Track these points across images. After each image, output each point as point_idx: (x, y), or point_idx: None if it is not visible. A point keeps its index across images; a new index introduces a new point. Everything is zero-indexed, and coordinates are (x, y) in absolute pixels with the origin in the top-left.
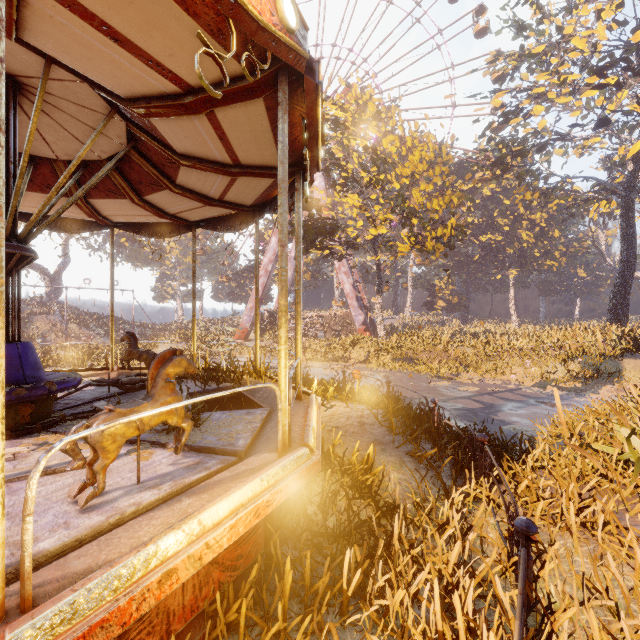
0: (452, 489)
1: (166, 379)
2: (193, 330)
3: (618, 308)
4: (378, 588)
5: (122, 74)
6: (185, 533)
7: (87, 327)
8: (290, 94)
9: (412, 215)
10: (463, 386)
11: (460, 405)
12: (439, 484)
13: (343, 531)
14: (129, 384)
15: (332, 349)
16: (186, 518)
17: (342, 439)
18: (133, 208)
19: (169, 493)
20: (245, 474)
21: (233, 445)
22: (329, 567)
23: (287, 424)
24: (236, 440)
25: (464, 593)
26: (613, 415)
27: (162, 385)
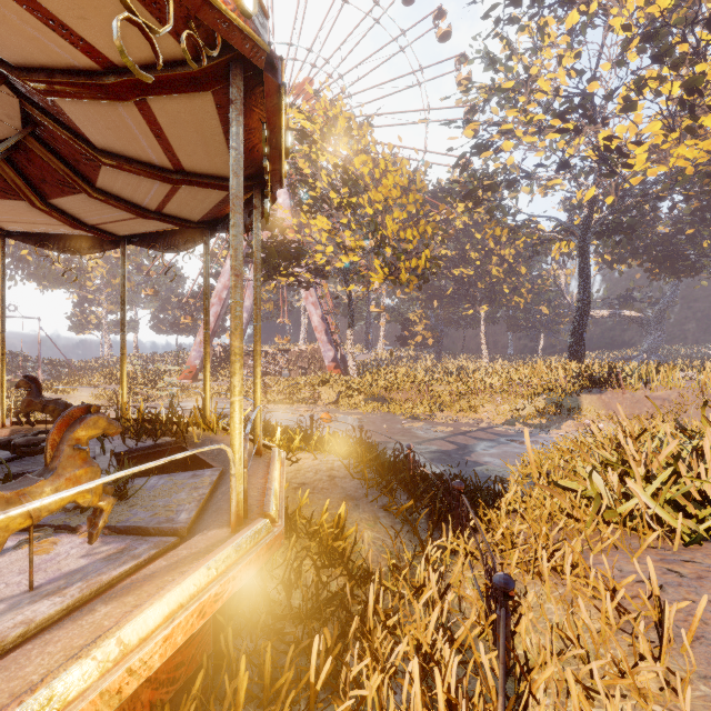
0: (429, 546)
1: (75, 446)
2: (122, 372)
3: (576, 345)
4: (351, 675)
5: (8, 31)
6: (96, 661)
7: None
8: (247, 92)
9: (386, 244)
10: (437, 426)
11: (435, 447)
12: (415, 539)
13: (311, 610)
14: (26, 446)
15: (298, 389)
16: (99, 639)
17: (310, 497)
18: (34, 213)
19: (78, 599)
20: (187, 561)
21: (172, 521)
22: (294, 655)
23: (242, 491)
24: (177, 514)
25: (444, 664)
26: (575, 451)
27: (69, 454)
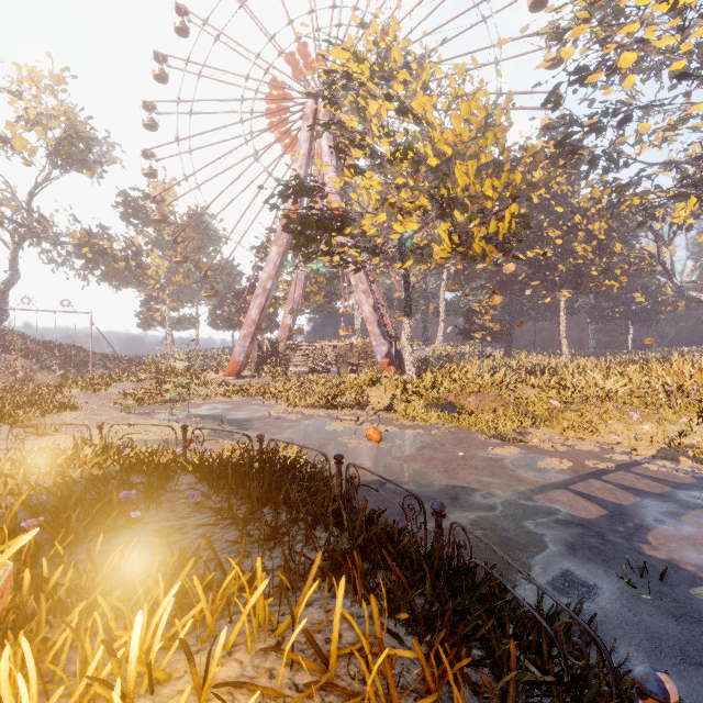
0: None
1: None
2: None
3: None
4: None
5: None
6: None
7: (36, 360)
8: None
9: (454, 202)
10: (544, 457)
11: (561, 509)
12: None
13: None
14: None
15: (343, 391)
16: None
17: None
18: None
19: None
20: None
21: None
22: None
23: None
24: None
25: None
26: None
27: None
